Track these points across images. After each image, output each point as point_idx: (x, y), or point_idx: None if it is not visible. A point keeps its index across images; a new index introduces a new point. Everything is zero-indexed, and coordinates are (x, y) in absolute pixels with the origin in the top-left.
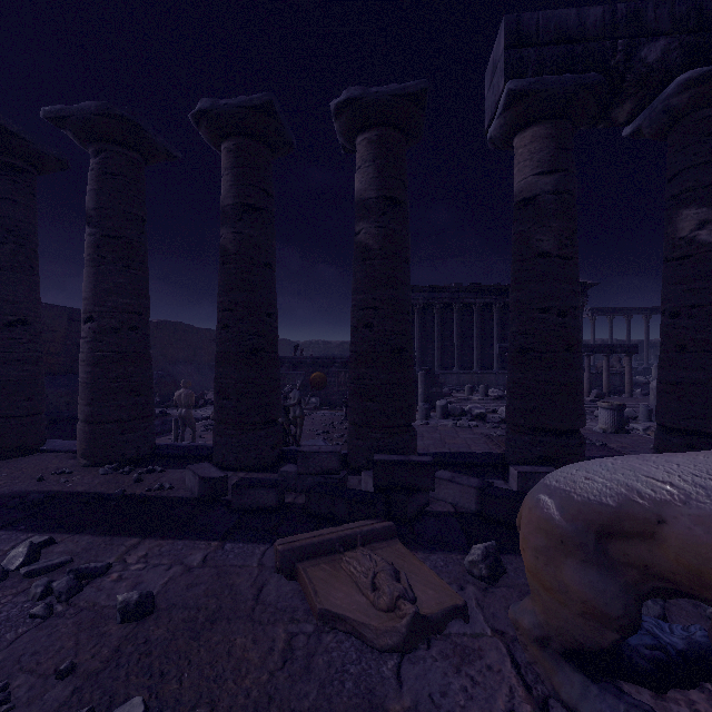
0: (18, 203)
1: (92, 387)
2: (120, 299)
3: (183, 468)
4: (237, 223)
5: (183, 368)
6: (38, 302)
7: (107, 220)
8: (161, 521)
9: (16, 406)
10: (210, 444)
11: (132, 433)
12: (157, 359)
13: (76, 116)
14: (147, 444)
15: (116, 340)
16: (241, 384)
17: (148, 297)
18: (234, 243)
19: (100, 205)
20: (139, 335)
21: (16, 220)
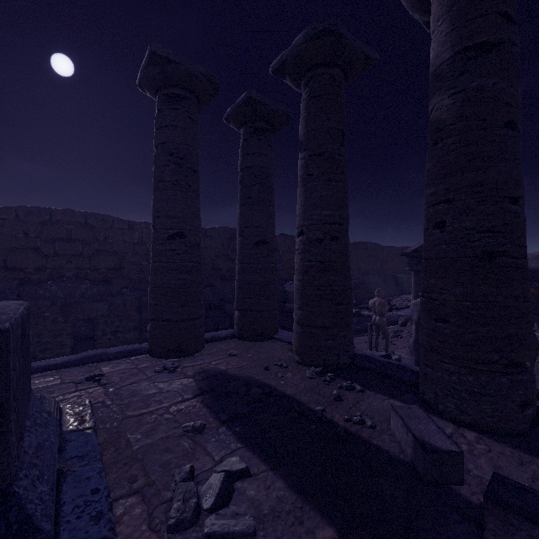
0: (261, 154)
1: (302, 293)
2: (323, 212)
3: (382, 394)
4: (457, 78)
5: (372, 278)
6: (273, 226)
7: (313, 141)
8: (364, 499)
9: (260, 303)
10: (411, 365)
11: (333, 340)
12: (353, 271)
13: (290, 55)
14: (346, 352)
15: (320, 251)
16: (466, 302)
17: (347, 208)
18: (452, 108)
19: (308, 129)
20: (339, 245)
21: (260, 167)
